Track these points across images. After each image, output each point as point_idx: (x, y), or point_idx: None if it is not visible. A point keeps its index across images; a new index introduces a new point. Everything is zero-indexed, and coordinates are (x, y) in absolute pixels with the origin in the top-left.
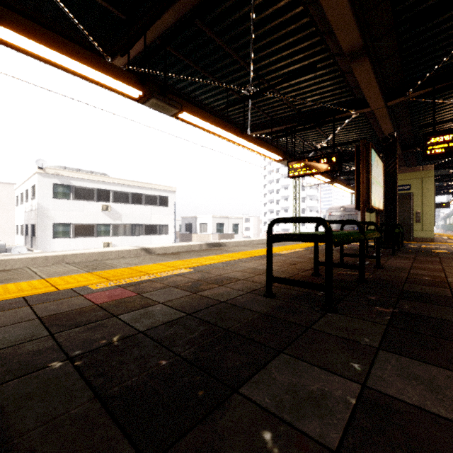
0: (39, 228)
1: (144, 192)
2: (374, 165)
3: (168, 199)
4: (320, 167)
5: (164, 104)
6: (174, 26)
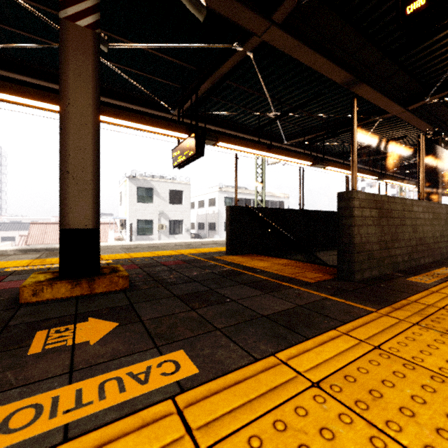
0: (219, 225)
1: (269, 199)
2: None
3: (283, 203)
4: (445, 193)
5: (382, 179)
6: None
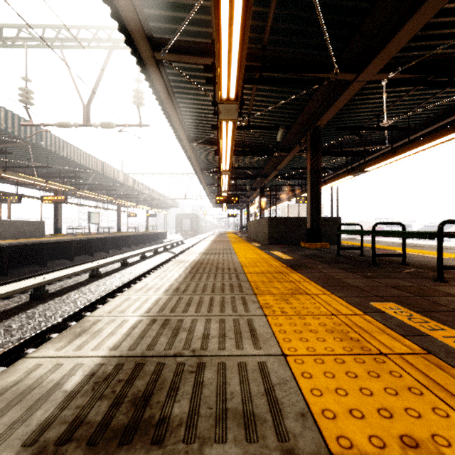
0: None
1: None
2: None
3: None
4: None
5: None
6: None
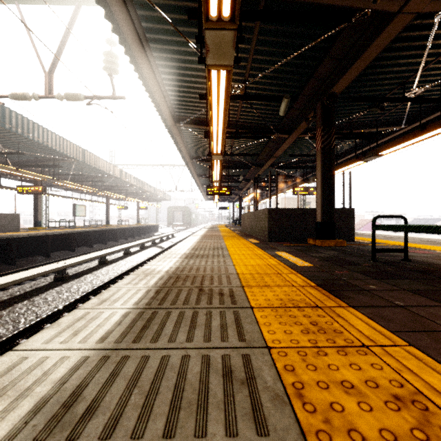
0: None
1: None
2: None
3: None
4: None
5: None
6: None
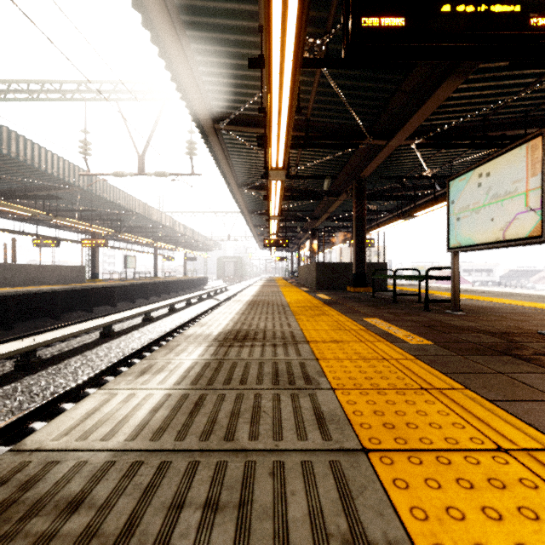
0: None
1: None
2: (463, 193)
3: None
4: None
5: None
6: (515, 107)
